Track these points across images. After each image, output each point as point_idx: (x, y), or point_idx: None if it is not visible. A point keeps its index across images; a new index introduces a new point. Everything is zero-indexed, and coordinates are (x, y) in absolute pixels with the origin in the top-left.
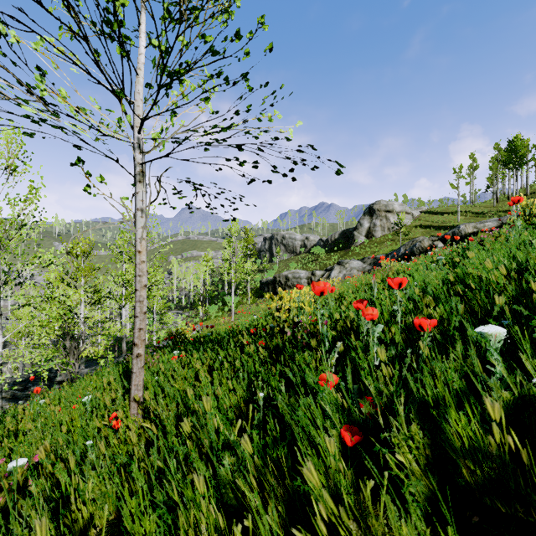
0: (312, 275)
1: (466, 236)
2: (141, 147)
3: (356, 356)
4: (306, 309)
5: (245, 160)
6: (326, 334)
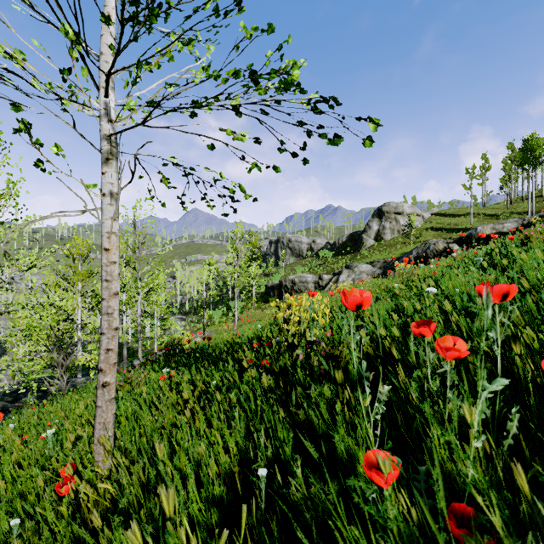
0: (320, 280)
1: (484, 238)
2: (111, 115)
3: (455, 449)
4: (319, 321)
5: (245, 133)
6: (366, 374)
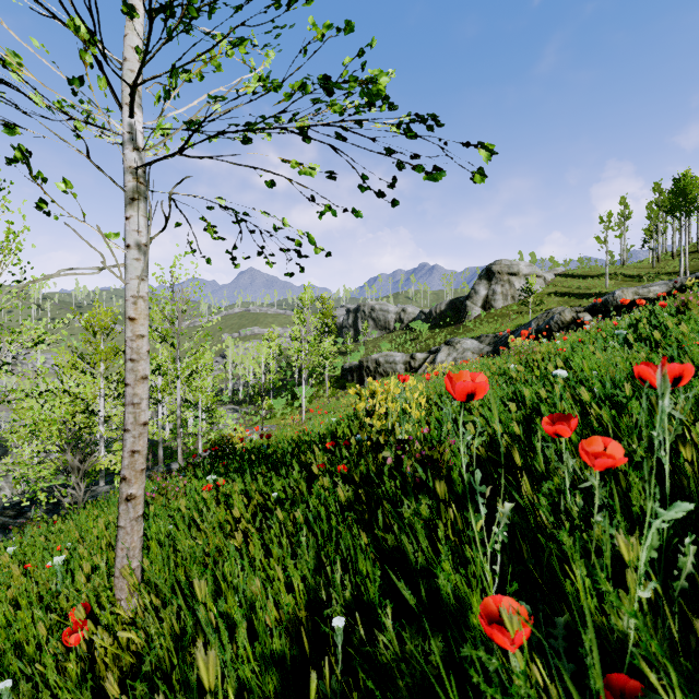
0: (411, 359)
1: (624, 306)
2: (137, 141)
3: (619, 602)
4: (412, 413)
5: (315, 165)
6: (480, 488)
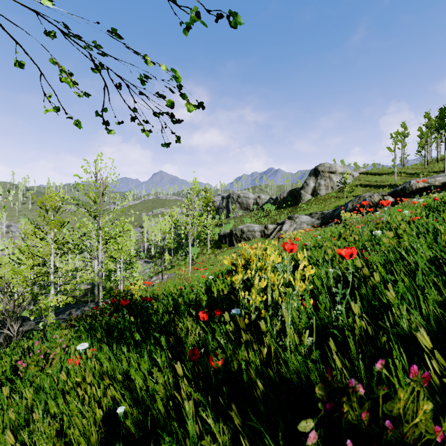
0: (265, 229)
1: (417, 191)
2: None
3: None
4: (296, 286)
5: None
6: None
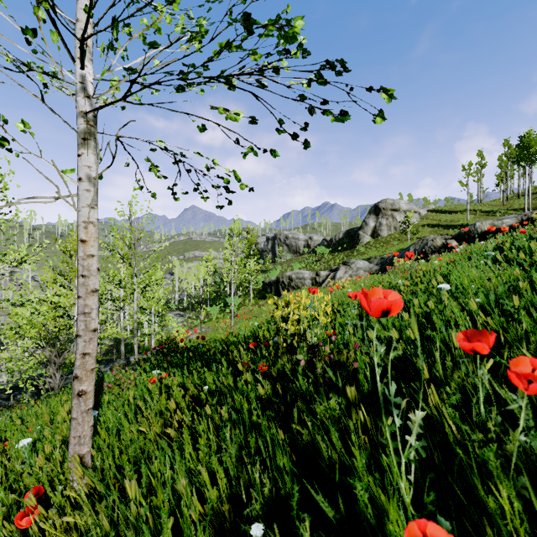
0: (317, 276)
1: (483, 234)
2: (88, 90)
3: None
4: (320, 320)
5: (239, 111)
6: (394, 400)
